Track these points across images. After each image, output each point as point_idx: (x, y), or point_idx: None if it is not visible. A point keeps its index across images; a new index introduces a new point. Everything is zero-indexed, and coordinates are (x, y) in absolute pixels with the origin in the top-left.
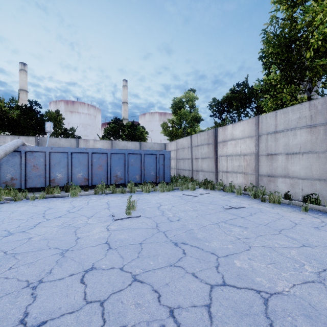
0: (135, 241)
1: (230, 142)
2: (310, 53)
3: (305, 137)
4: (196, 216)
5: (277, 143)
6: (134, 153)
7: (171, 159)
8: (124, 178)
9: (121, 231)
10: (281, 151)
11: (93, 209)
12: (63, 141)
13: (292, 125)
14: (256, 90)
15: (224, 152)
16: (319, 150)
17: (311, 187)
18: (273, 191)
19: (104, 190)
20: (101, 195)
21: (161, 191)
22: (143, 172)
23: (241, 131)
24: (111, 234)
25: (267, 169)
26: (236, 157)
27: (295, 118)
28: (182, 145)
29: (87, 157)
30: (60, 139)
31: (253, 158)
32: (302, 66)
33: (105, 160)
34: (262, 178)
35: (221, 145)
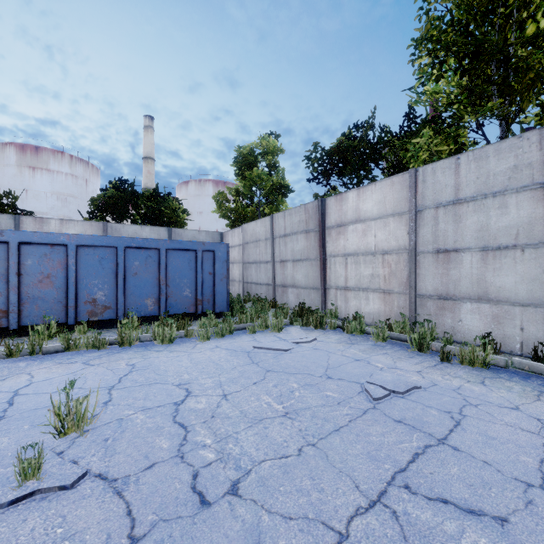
0: None
1: (352, 226)
2: (536, 24)
3: (530, 210)
4: (299, 454)
5: (461, 225)
6: (140, 247)
7: (233, 262)
8: (116, 305)
9: None
10: (470, 243)
11: None
12: None
13: (497, 185)
14: (392, 134)
15: (339, 248)
16: None
17: None
18: (450, 330)
19: (40, 344)
20: (25, 361)
21: (202, 337)
22: (165, 292)
23: (378, 203)
24: None
25: (438, 282)
26: (367, 258)
27: (503, 168)
28: (253, 235)
29: (3, 254)
30: None
31: (405, 258)
32: (510, 62)
33: (61, 261)
34: (426, 301)
35: (334, 234)
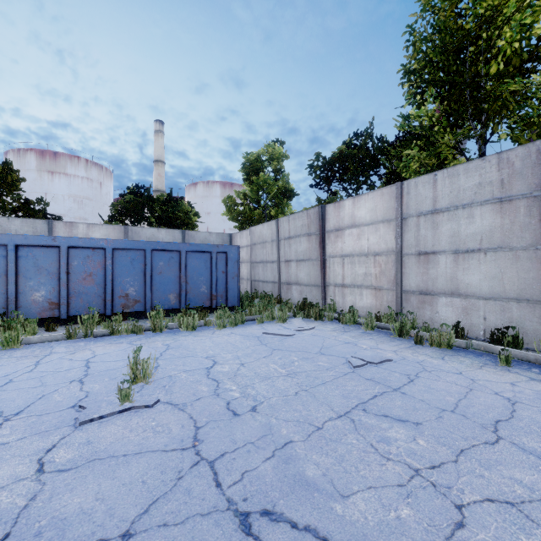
0: (111, 524)
1: (349, 230)
2: (497, 65)
3: (491, 220)
4: (295, 394)
5: (437, 232)
6: (164, 249)
7: (241, 262)
8: (144, 299)
9: (82, 471)
10: (445, 247)
11: (37, 386)
12: (17, 225)
13: (466, 198)
14: (388, 144)
15: (337, 249)
16: (518, 246)
17: (503, 313)
18: (429, 321)
19: (91, 329)
20: (83, 342)
21: (219, 326)
22: (185, 288)
23: (370, 211)
24: (41, 491)
25: (419, 280)
26: (361, 259)
27: (470, 185)
28: (261, 237)
29: (56, 256)
30: (9, 219)
31: (392, 259)
32: (480, 93)
33: (100, 262)
34: (410, 296)
35: (332, 237)
